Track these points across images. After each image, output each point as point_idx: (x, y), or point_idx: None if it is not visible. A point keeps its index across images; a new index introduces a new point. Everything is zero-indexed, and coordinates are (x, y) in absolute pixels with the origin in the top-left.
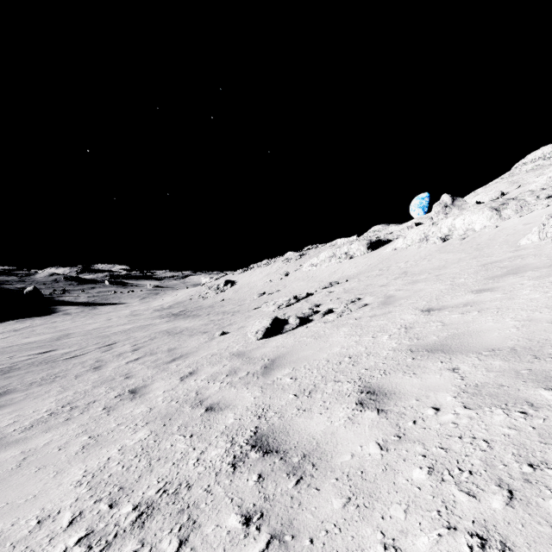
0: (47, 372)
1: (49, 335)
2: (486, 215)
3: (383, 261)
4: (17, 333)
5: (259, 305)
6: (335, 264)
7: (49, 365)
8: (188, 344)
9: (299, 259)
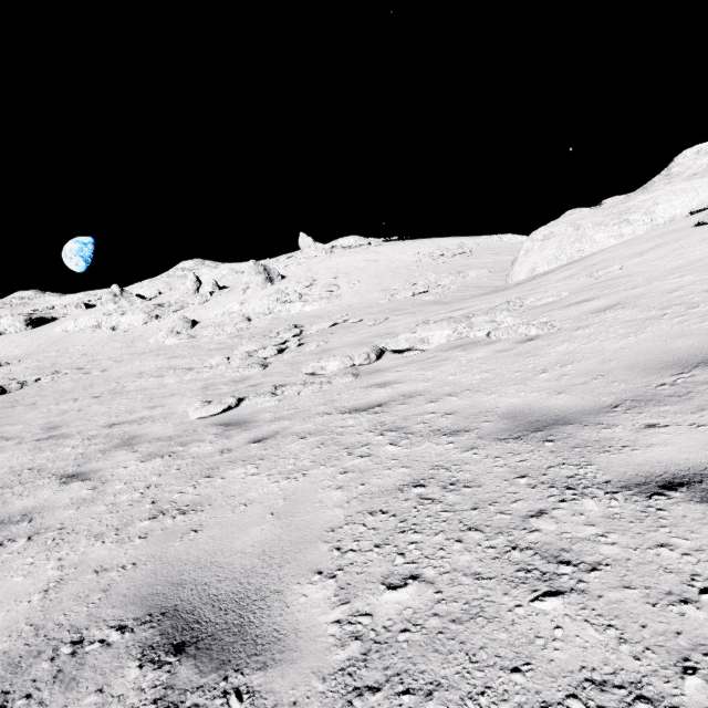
0: None
1: None
2: (141, 317)
3: (56, 343)
4: None
5: None
6: None
7: None
8: None
9: None
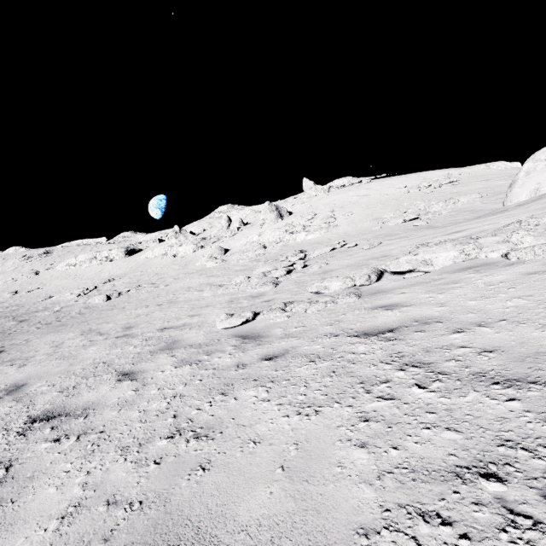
0: None
1: None
2: (192, 247)
3: (141, 266)
4: None
5: (45, 298)
6: (96, 265)
7: None
8: (44, 314)
9: (45, 257)
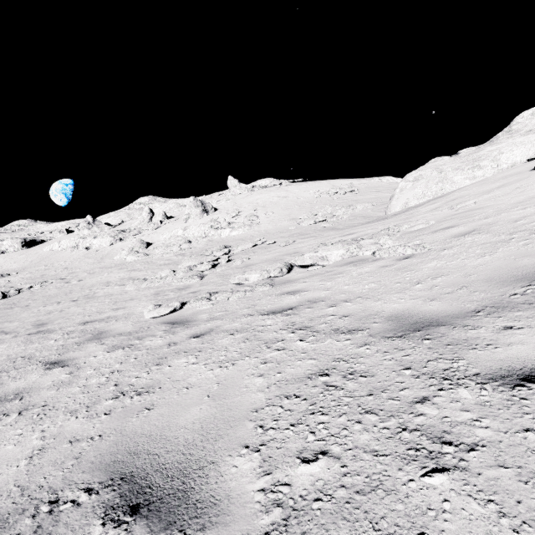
0: None
1: None
2: (109, 239)
3: (45, 259)
4: None
5: None
6: None
7: None
8: None
9: None
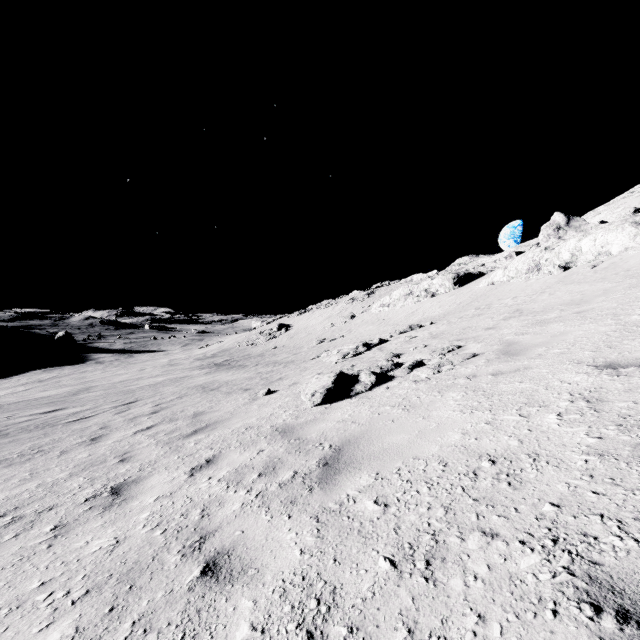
0: (33, 442)
1: (68, 389)
2: (627, 232)
3: (478, 298)
4: (41, 384)
5: (318, 354)
6: (412, 303)
7: (44, 431)
8: (221, 407)
9: (367, 298)
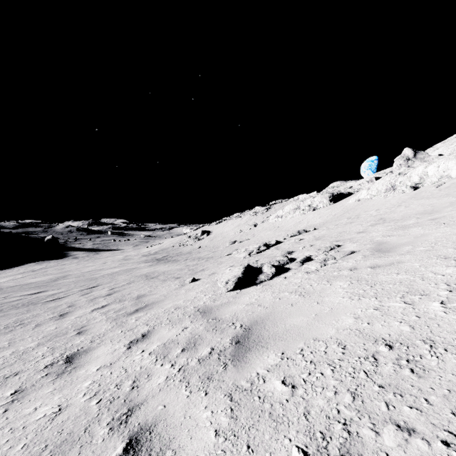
0: (18, 317)
1: (51, 276)
2: None
3: (348, 211)
4: (33, 273)
5: (230, 252)
6: (299, 215)
7: (27, 308)
8: (158, 291)
9: (266, 212)
